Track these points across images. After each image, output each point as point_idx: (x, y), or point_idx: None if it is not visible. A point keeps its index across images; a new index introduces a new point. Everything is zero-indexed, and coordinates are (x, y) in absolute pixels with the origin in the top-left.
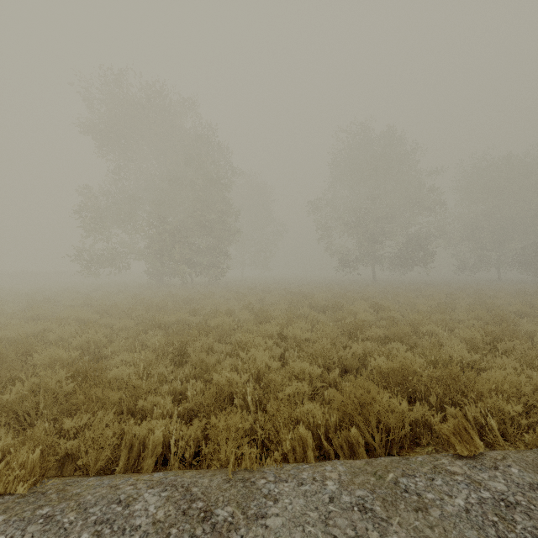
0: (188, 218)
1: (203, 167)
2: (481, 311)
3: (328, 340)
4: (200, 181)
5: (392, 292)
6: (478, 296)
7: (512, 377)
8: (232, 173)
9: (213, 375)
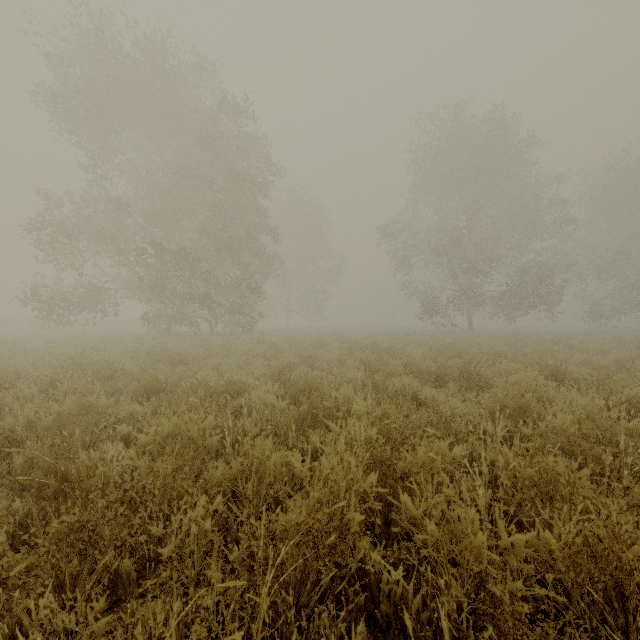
0: (202, 234)
1: (224, 158)
2: None
3: None
4: (219, 178)
5: (527, 346)
6: None
7: None
8: (268, 169)
9: None
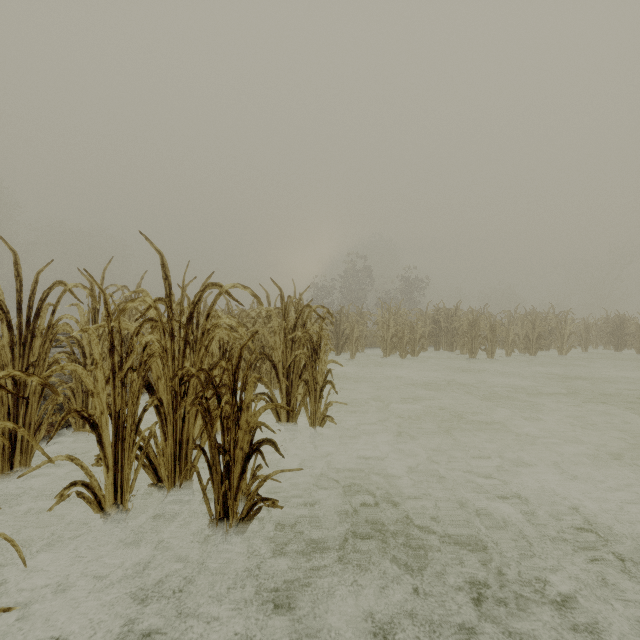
0: None
1: None
2: None
3: None
4: None
5: None
6: None
7: None
8: None
9: None
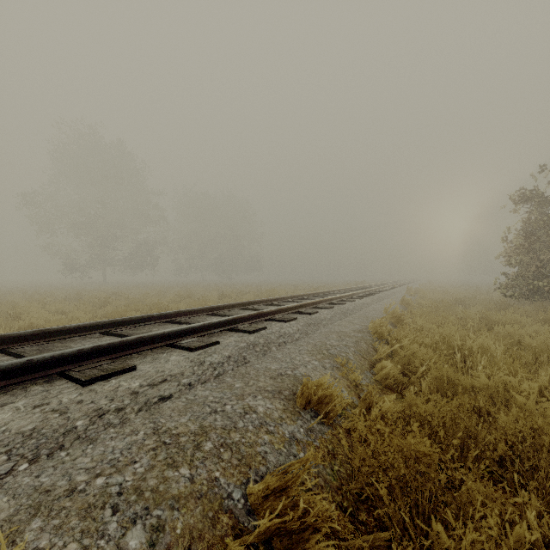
0: None
1: None
2: (181, 291)
3: (88, 306)
4: None
5: (125, 288)
6: (184, 287)
7: (181, 306)
8: None
9: (19, 321)
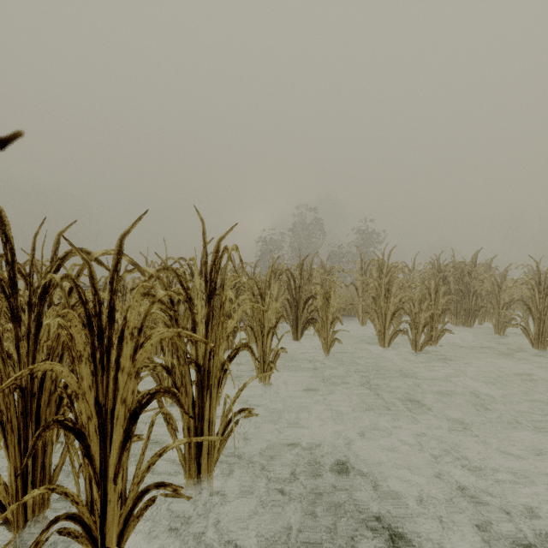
0: None
1: None
2: None
3: None
4: None
5: None
6: None
7: None
8: None
9: None
